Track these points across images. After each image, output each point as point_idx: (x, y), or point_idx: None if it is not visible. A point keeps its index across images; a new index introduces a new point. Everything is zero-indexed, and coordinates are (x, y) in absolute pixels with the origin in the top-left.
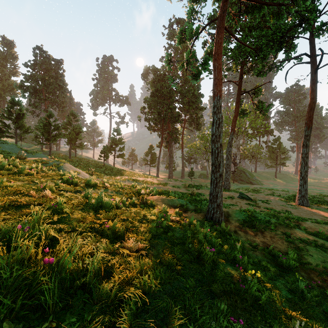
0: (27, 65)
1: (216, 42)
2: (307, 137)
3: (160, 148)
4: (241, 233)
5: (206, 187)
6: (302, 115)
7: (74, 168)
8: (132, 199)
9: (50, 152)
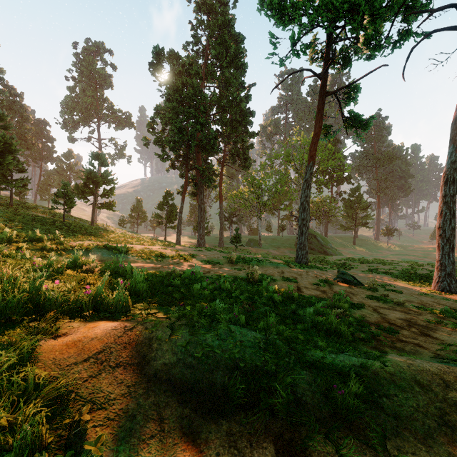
0: None
1: None
2: (454, 164)
3: (183, 195)
4: None
5: (268, 262)
6: (386, 157)
7: None
8: None
9: None
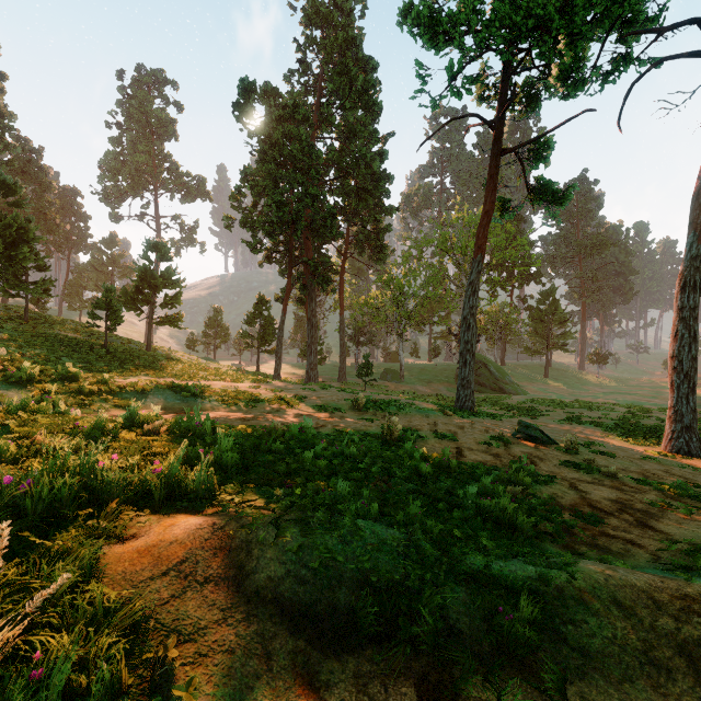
0: None
1: None
2: (695, 261)
3: (285, 303)
4: None
5: (414, 407)
6: (595, 243)
7: None
8: None
9: None
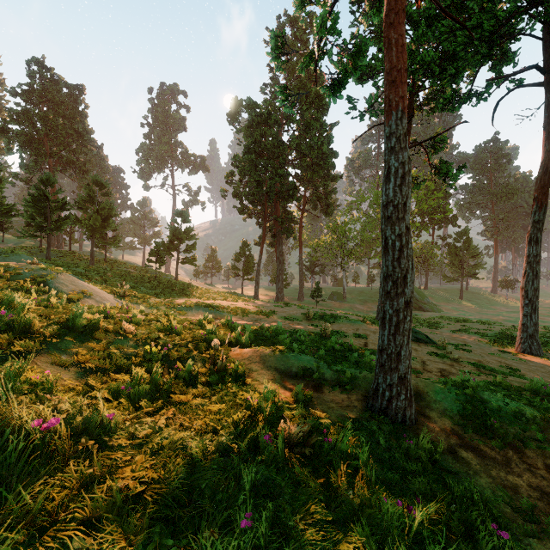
0: (16, 93)
1: None
2: (537, 224)
3: (261, 247)
4: (468, 457)
5: (346, 319)
6: (504, 191)
7: (81, 284)
8: (186, 365)
9: (48, 253)
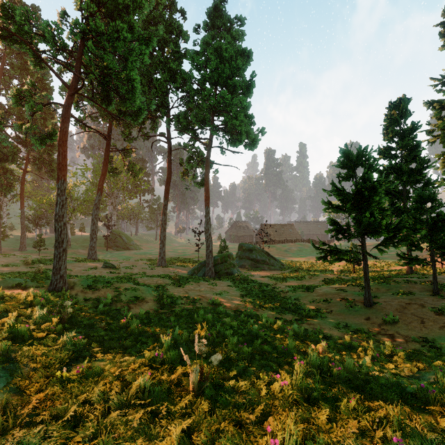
0: None
1: (61, 129)
2: (165, 206)
3: None
4: (81, 294)
5: None
6: None
7: None
8: None
9: None
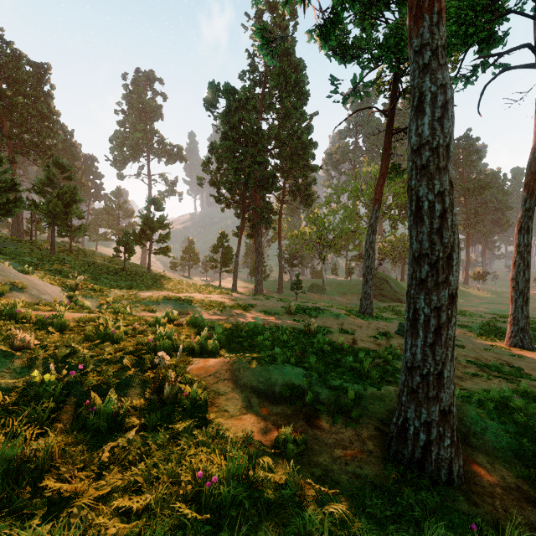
0: None
1: None
2: (528, 212)
3: (240, 238)
4: None
5: (329, 312)
6: (476, 186)
7: (14, 274)
8: (104, 400)
9: None
